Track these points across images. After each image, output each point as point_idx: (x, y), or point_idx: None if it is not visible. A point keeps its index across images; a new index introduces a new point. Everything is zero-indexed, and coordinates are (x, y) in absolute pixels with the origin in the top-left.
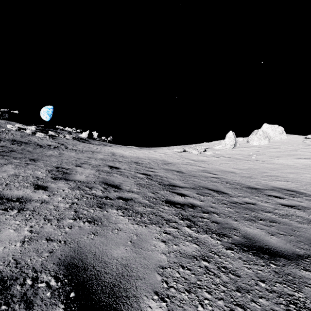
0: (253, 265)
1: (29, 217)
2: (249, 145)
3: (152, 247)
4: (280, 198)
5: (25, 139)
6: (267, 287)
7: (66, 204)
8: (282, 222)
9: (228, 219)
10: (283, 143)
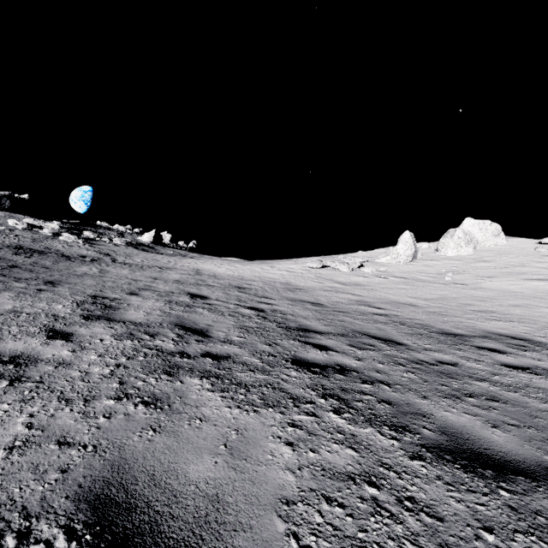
0: (466, 493)
1: (30, 395)
2: (439, 256)
3: (268, 457)
4: (500, 352)
5: (41, 246)
6: (500, 543)
7: (105, 367)
8: (510, 401)
9: (410, 395)
10: (499, 253)
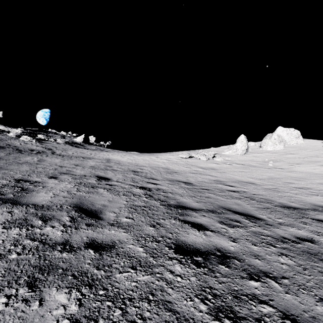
0: None
1: None
2: (262, 150)
3: None
4: None
5: (4, 143)
6: None
7: None
8: None
9: (306, 297)
10: (300, 148)
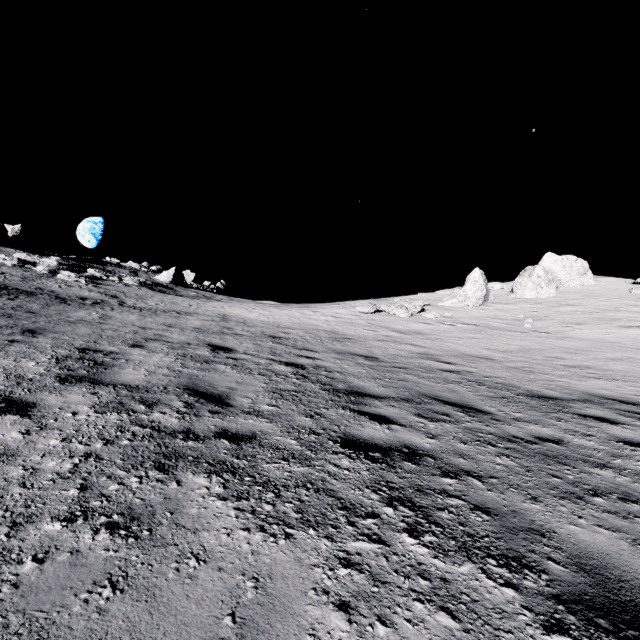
0: None
1: None
2: (514, 299)
3: None
4: (612, 422)
5: (31, 285)
6: None
7: (66, 460)
8: None
9: (513, 495)
10: (587, 295)
